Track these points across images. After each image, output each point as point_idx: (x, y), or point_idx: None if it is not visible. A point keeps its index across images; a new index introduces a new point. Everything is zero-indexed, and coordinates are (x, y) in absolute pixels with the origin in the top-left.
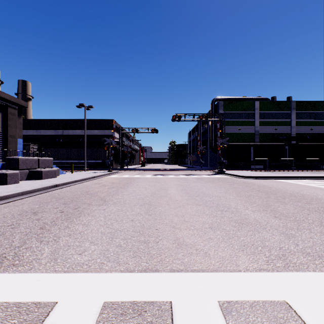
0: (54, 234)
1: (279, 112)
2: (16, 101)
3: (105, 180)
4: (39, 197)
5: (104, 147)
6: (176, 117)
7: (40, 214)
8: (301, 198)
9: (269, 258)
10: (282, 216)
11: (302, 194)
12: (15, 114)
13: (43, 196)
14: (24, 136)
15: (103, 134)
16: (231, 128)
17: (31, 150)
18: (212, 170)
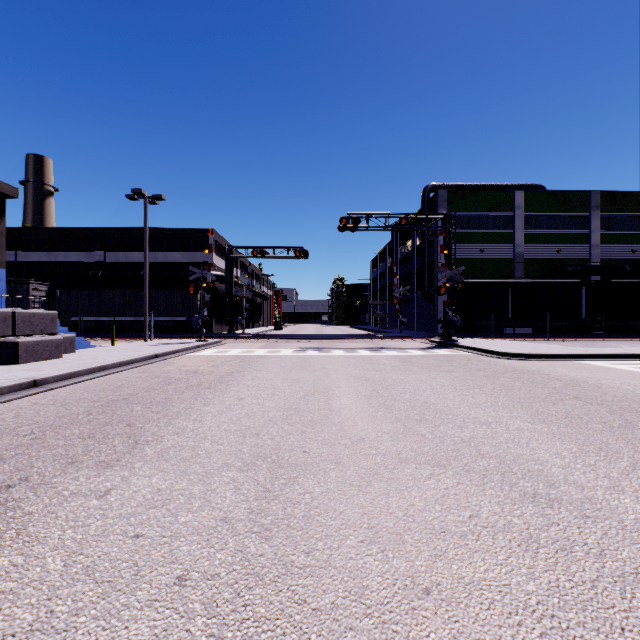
0: None
1: (565, 214)
2: None
3: (178, 365)
4: None
5: (188, 287)
6: (348, 222)
7: None
8: None
9: None
10: None
11: None
12: None
13: None
14: (20, 264)
15: (190, 260)
16: (463, 249)
17: (33, 294)
18: (428, 338)
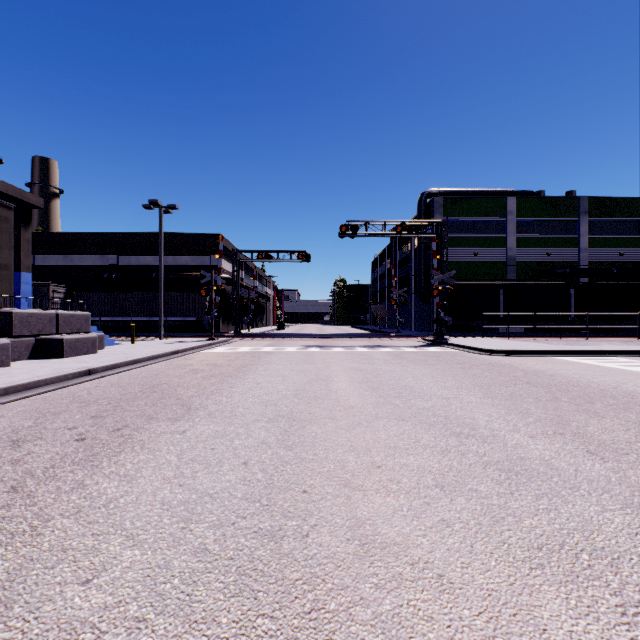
0: (40, 507)
1: (555, 219)
2: (19, 195)
3: (198, 360)
4: (44, 400)
5: (200, 290)
6: (348, 229)
7: (28, 445)
8: (629, 402)
9: (624, 599)
10: (605, 452)
11: (628, 391)
12: (8, 219)
13: (54, 397)
14: (38, 268)
15: (199, 264)
16: (458, 253)
17: (52, 295)
18: (422, 337)
